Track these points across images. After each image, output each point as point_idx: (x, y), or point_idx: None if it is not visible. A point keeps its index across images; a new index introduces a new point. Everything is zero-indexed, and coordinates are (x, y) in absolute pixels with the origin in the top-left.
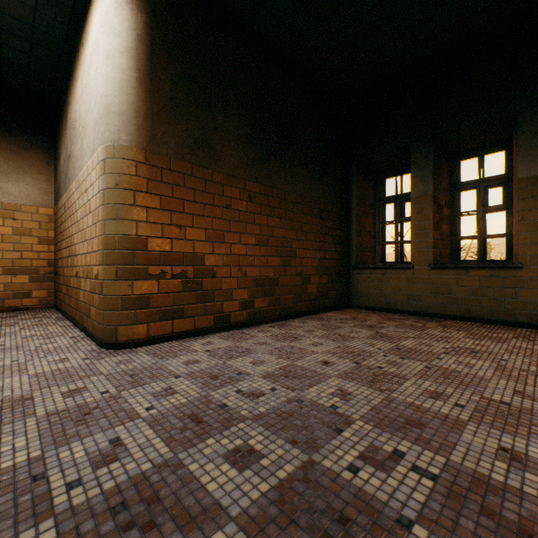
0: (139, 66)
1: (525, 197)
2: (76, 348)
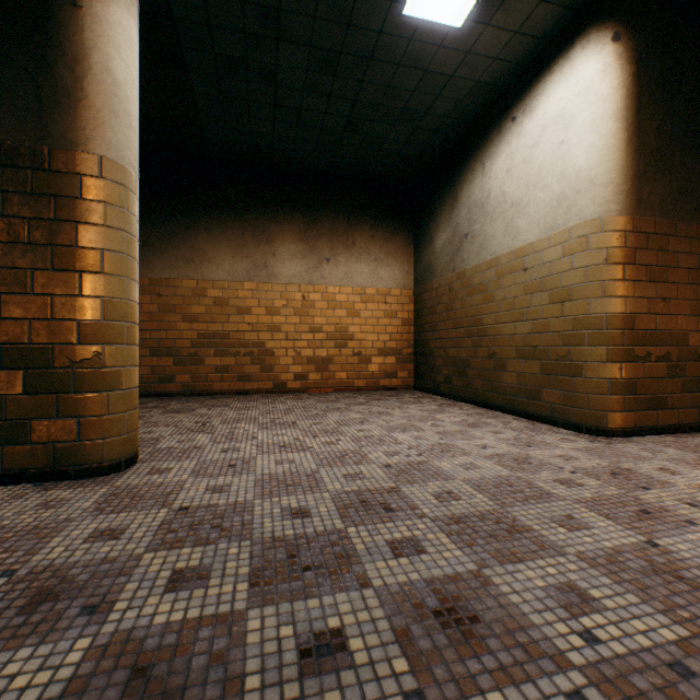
0: (627, 125)
1: None
2: (548, 430)
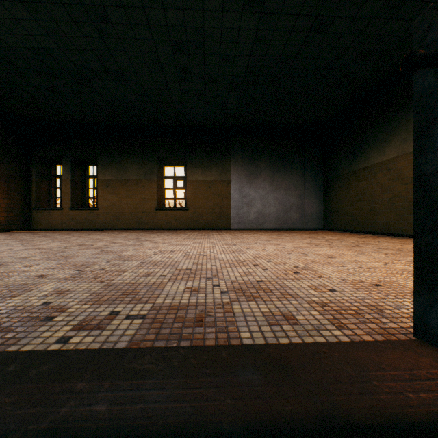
0: None
1: (100, 186)
2: None
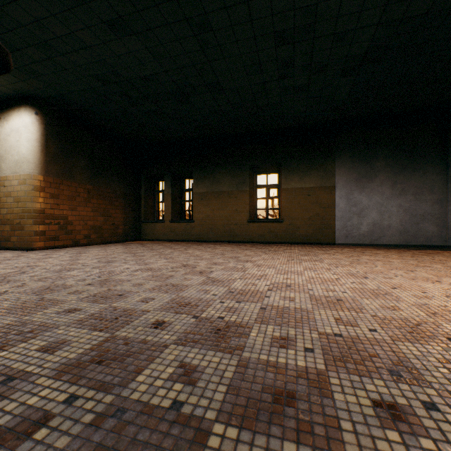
0: (42, 145)
1: (195, 199)
2: (11, 252)
